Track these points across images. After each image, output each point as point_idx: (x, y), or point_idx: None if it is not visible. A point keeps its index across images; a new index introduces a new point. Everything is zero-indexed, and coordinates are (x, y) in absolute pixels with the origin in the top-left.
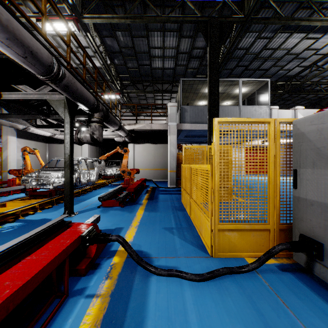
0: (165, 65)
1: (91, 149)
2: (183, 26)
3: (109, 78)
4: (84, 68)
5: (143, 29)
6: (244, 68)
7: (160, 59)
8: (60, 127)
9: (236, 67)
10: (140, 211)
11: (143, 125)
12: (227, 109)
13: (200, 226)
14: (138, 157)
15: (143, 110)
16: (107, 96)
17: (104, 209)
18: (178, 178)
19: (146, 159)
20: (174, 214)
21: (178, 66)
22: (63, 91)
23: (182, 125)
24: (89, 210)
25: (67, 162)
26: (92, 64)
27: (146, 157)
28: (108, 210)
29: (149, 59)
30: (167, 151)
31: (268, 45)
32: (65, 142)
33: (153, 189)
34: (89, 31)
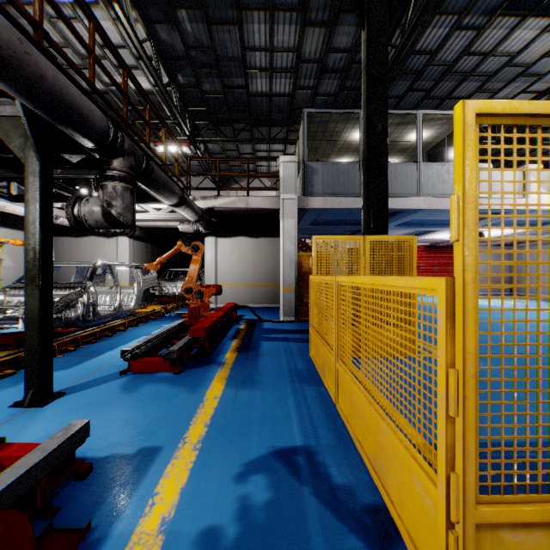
0: (274, 88)
1: (136, 248)
2: (310, 0)
3: (169, 113)
4: (91, 58)
5: (230, 6)
6: (422, 96)
7: (265, 74)
8: (60, 201)
9: (407, 92)
10: (215, 385)
11: (231, 200)
12: (395, 170)
13: (375, 455)
14: (223, 262)
15: (234, 179)
16: (156, 135)
17: (134, 381)
18: (300, 302)
19: (238, 266)
20: (296, 397)
21: (299, 89)
22: None
23: (308, 199)
24: (98, 383)
25: (34, 271)
26: (115, 57)
27: (238, 261)
28: (141, 382)
29: (243, 74)
30: (279, 251)
31: (474, 45)
32: (29, 220)
33: (251, 325)
34: (118, 1)
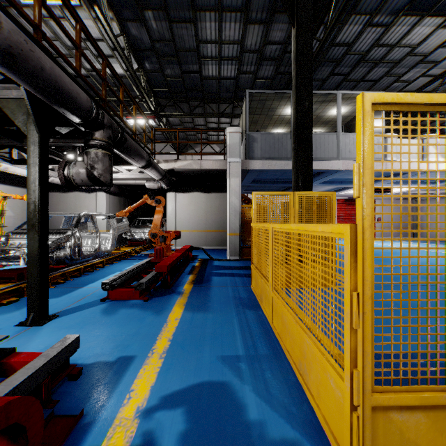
0: (222, 73)
1: (111, 201)
2: (251, 3)
3: (138, 93)
4: (78, 51)
5: (187, 7)
6: (341, 79)
7: (215, 61)
8: (51, 164)
9: (329, 76)
10: (176, 310)
11: (188, 163)
12: (319, 139)
13: (300, 361)
14: (181, 213)
15: (190, 146)
16: (128, 111)
17: (111, 306)
18: (243, 244)
19: (194, 216)
20: (240, 319)
21: (242, 74)
22: (7, 69)
23: (249, 162)
24: (84, 308)
25: (34, 220)
26: (96, 50)
27: (194, 212)
28: (118, 307)
29: (198, 62)
30: (226, 204)
31: (383, 38)
32: (30, 180)
33: (203, 262)
34: (98, 4)
